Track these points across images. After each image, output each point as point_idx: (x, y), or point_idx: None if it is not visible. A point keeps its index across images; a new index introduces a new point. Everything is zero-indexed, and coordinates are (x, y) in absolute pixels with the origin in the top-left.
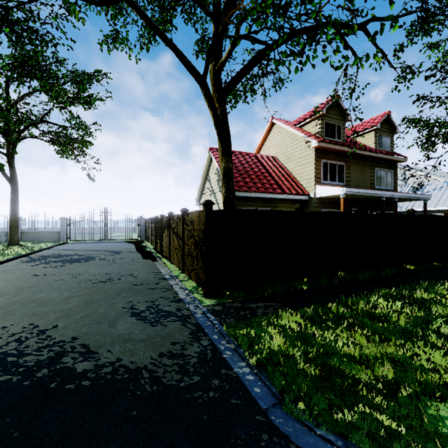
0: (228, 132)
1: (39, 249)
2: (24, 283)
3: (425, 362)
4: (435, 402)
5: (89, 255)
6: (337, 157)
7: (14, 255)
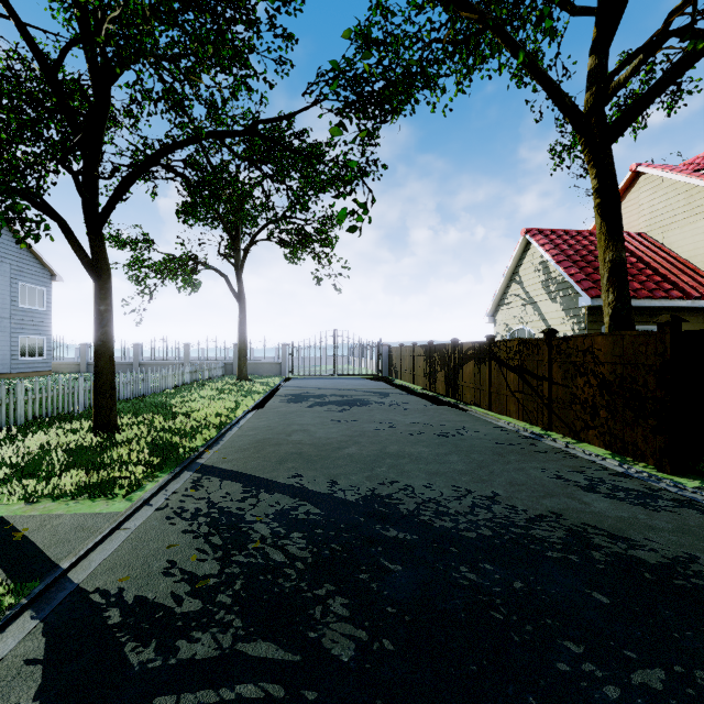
0: (618, 200)
1: (275, 386)
2: (342, 431)
3: None
4: None
5: (350, 396)
6: None
7: (263, 392)
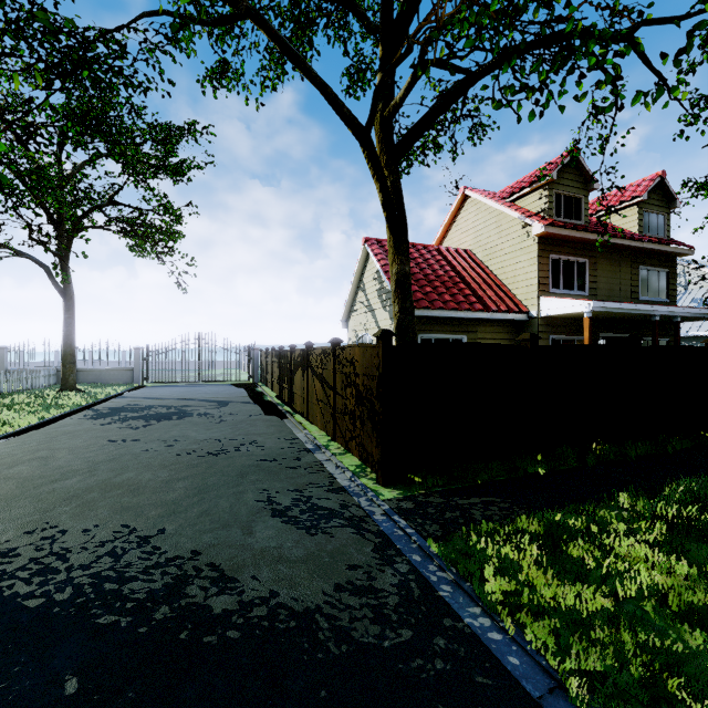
0: (404, 216)
1: (106, 397)
2: (97, 455)
3: None
4: None
5: (181, 407)
6: (574, 249)
7: (72, 406)
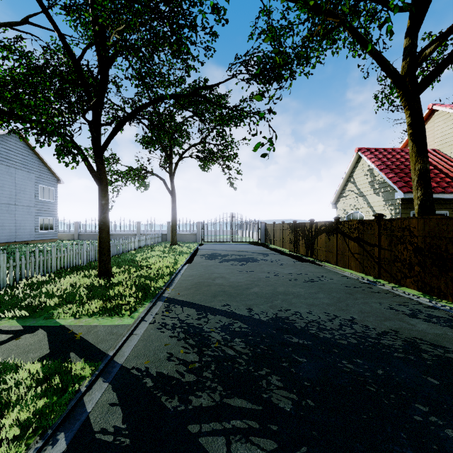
0: (424, 130)
1: (195, 248)
2: (246, 277)
3: None
4: None
5: (244, 255)
6: None
7: (189, 253)
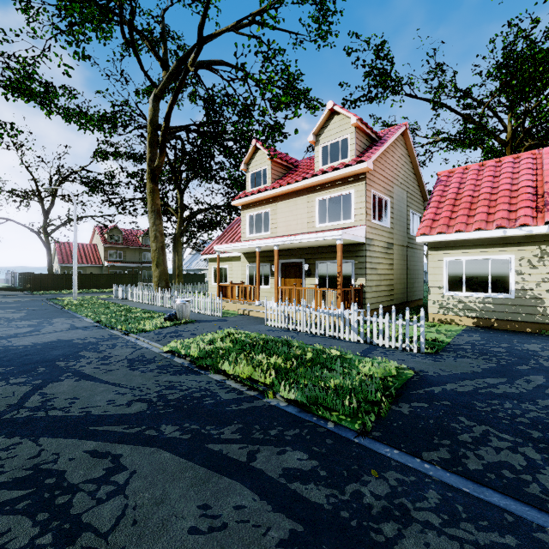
0: (50, 248)
1: None
2: None
3: (56, 293)
4: (50, 294)
5: None
6: (118, 249)
7: None
